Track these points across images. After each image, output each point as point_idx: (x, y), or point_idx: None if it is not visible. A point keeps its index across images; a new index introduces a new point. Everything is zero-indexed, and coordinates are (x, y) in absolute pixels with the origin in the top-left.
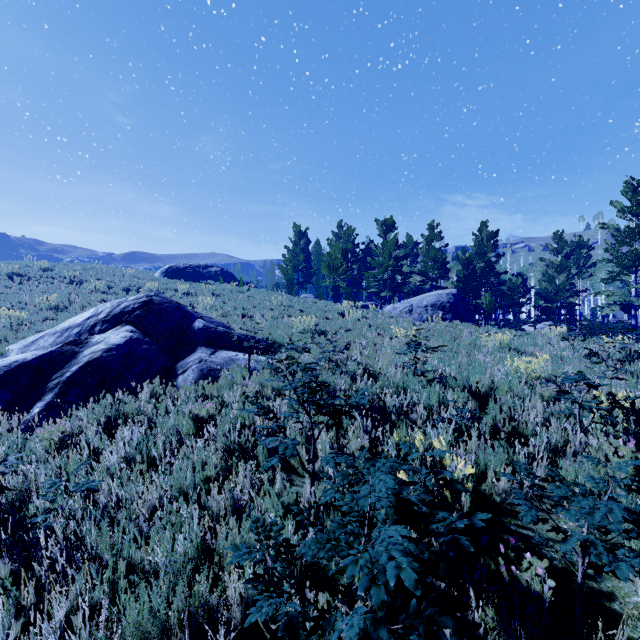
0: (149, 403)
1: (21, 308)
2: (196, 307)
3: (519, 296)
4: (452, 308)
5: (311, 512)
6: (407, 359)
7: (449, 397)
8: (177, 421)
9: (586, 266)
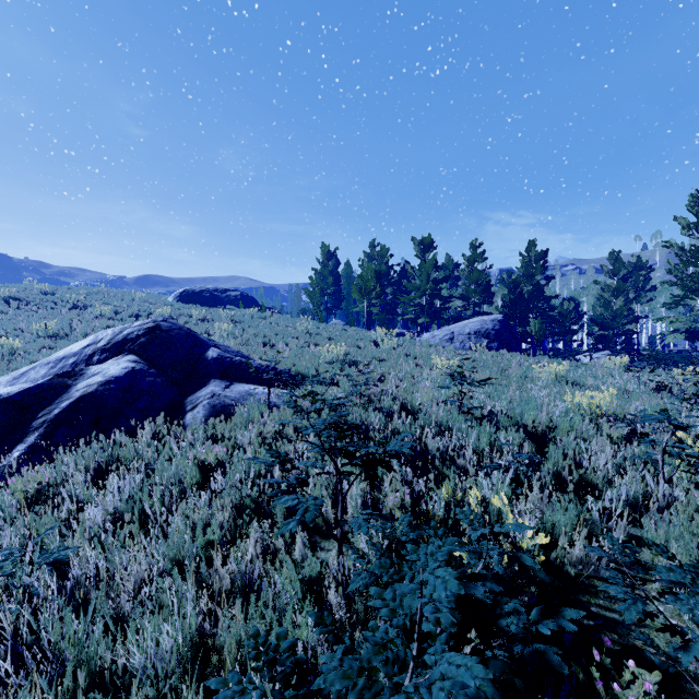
0: (150, 445)
1: (16, 336)
2: (212, 335)
3: (571, 323)
4: (498, 336)
5: (338, 590)
6: (450, 393)
7: (503, 439)
8: (179, 468)
9: (645, 290)
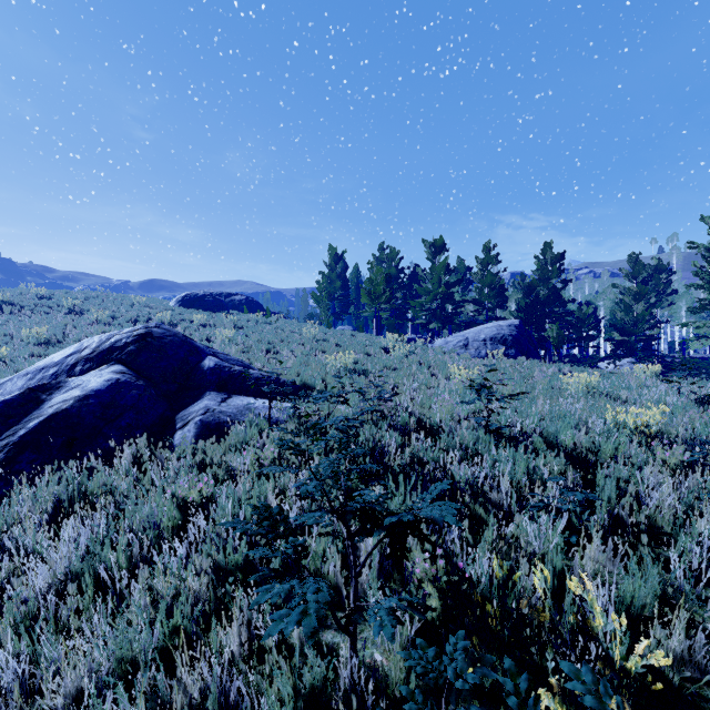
0: (128, 473)
1: (5, 342)
2: (213, 341)
3: (590, 328)
4: (515, 342)
5: None
6: (472, 407)
7: (545, 469)
8: (154, 508)
9: (665, 294)
